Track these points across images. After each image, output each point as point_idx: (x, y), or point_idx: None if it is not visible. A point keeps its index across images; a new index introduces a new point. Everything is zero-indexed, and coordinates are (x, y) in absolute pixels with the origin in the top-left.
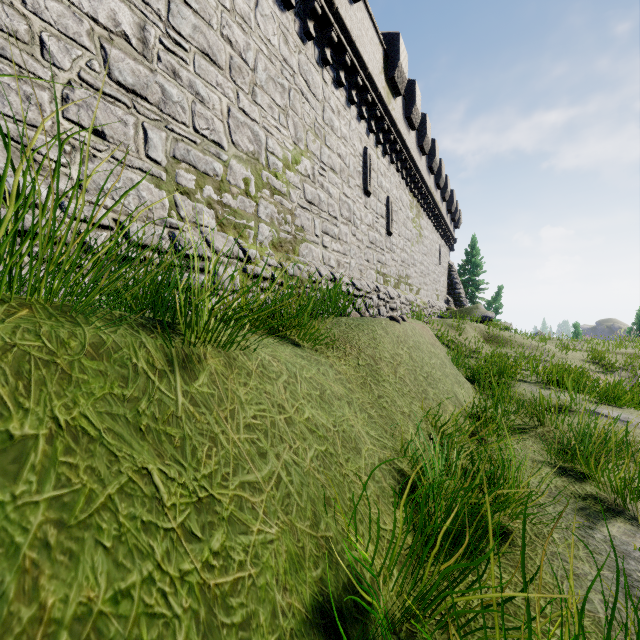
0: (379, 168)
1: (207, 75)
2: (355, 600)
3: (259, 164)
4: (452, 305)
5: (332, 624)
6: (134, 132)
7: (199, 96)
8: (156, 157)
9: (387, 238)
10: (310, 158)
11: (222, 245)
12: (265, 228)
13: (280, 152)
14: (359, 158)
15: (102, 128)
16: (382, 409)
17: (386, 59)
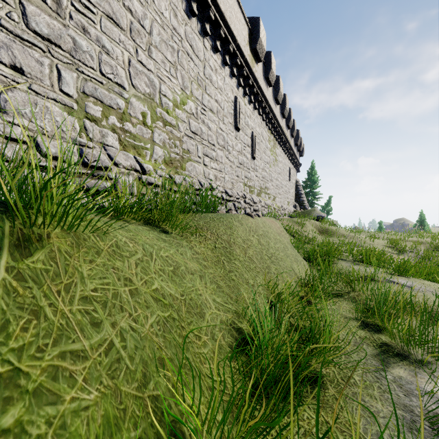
0: (246, 112)
1: (111, 33)
2: None
3: (154, 103)
4: (298, 208)
5: None
6: (49, 71)
7: (105, 48)
8: (68, 91)
9: (252, 161)
10: (194, 101)
11: (122, 160)
12: (159, 149)
13: (171, 95)
14: (231, 104)
15: (21, 65)
16: (231, 281)
17: (251, 35)
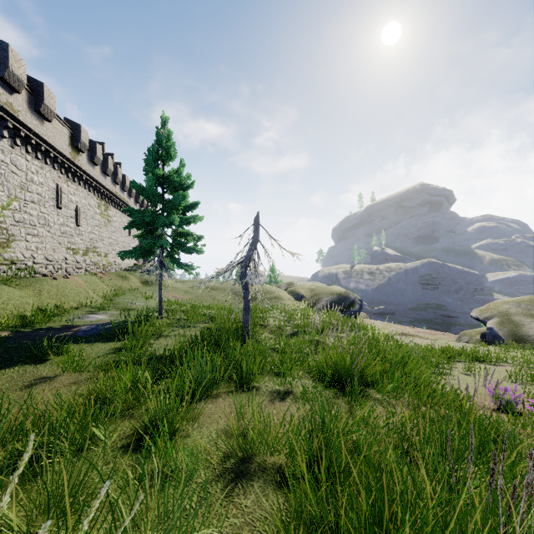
0: (69, 191)
1: None
2: (26, 316)
3: None
4: (141, 261)
5: (22, 316)
6: None
7: None
8: None
9: (77, 228)
10: (18, 201)
11: None
12: None
13: None
14: (53, 190)
15: None
16: (40, 300)
17: (73, 136)
